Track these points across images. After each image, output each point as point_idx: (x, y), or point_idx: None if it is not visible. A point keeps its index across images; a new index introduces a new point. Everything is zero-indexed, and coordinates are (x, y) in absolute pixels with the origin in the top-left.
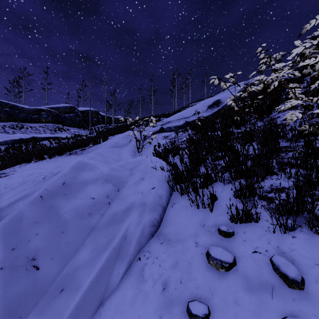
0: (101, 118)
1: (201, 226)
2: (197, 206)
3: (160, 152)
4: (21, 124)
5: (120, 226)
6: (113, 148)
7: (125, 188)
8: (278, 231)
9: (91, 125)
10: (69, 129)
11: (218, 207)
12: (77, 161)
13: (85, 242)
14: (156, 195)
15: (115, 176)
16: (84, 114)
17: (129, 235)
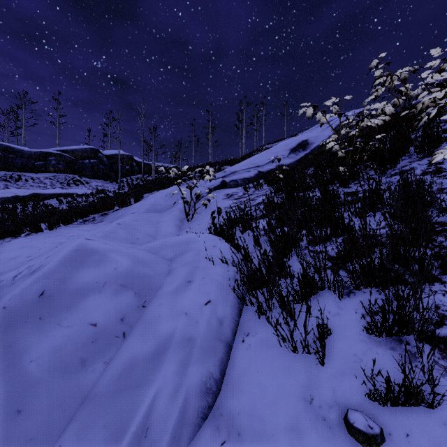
0: (136, 166)
1: (304, 402)
2: (293, 349)
3: (221, 226)
4: (18, 175)
5: (138, 398)
6: (149, 213)
7: (157, 300)
8: None
9: (122, 176)
10: (88, 181)
11: (334, 352)
12: (74, 247)
13: (63, 439)
14: (213, 318)
15: (140, 275)
16: (112, 160)
17: (156, 422)
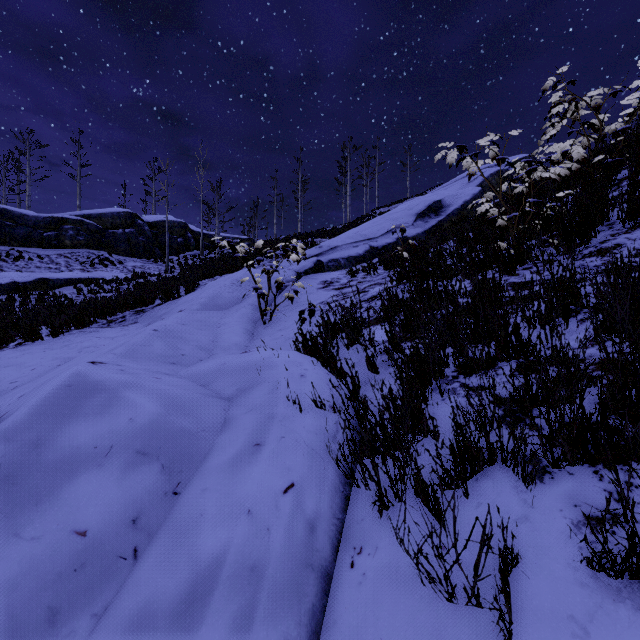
0: (192, 237)
1: None
2: (448, 595)
3: (314, 339)
4: (18, 251)
5: None
6: (205, 311)
7: (200, 482)
8: None
9: (172, 253)
10: (122, 261)
11: (529, 607)
12: (64, 380)
13: None
14: (299, 520)
15: (173, 432)
16: (157, 230)
17: None
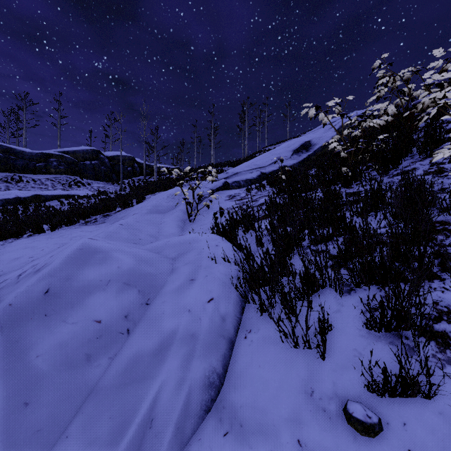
0: (138, 167)
1: (305, 395)
2: (294, 344)
3: (224, 226)
4: (19, 176)
5: (142, 391)
6: (151, 214)
7: (160, 298)
8: None
9: (124, 178)
10: (90, 183)
11: (335, 347)
12: (78, 246)
13: (70, 430)
14: (216, 315)
15: (143, 274)
16: (114, 162)
17: (160, 414)
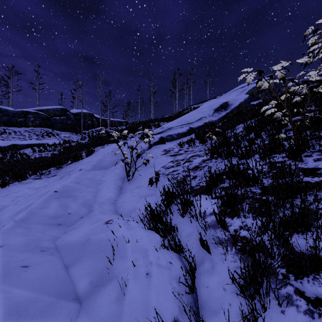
0: (96, 121)
1: None
2: None
3: (158, 215)
4: (4, 129)
5: None
6: (94, 171)
7: None
8: None
9: (85, 129)
10: (59, 133)
11: None
12: None
13: None
14: None
15: None
16: (77, 117)
17: None
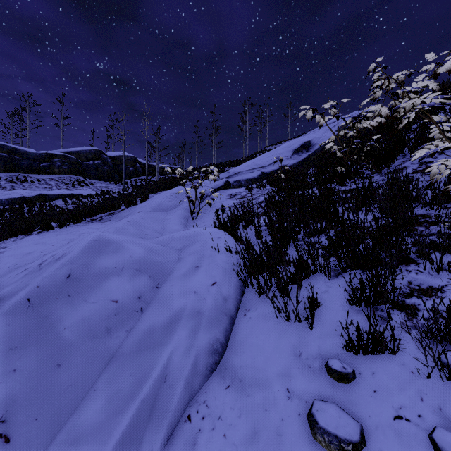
0: (140, 167)
1: (294, 356)
2: (287, 318)
3: (225, 222)
4: (24, 176)
5: (157, 355)
6: (155, 212)
7: (169, 282)
8: (436, 374)
9: (126, 178)
10: (93, 183)
11: (321, 319)
12: (93, 238)
13: (97, 385)
14: (219, 296)
15: (153, 262)
16: (116, 162)
17: (173, 371)
